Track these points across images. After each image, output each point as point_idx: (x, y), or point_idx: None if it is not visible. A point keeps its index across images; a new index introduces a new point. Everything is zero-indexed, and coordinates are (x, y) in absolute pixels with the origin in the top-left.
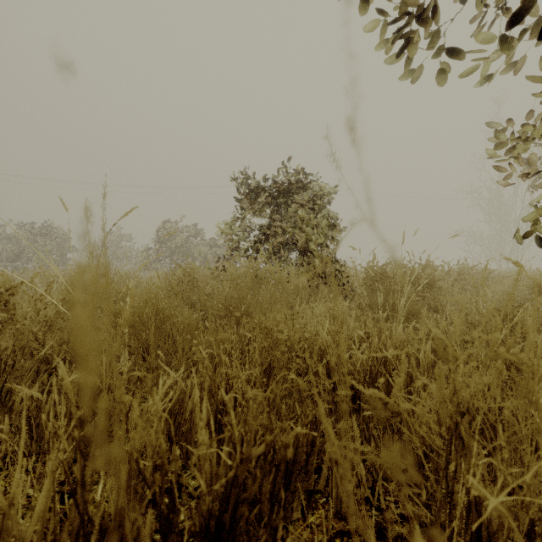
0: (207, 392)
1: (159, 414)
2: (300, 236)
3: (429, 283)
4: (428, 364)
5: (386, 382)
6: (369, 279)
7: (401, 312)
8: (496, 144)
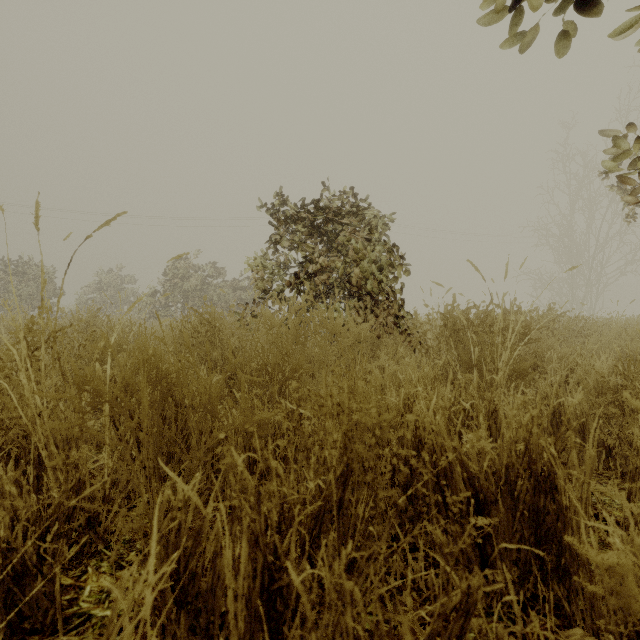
0: (247, 536)
1: (148, 607)
2: (353, 273)
3: (524, 333)
4: (593, 459)
5: (531, 490)
6: (449, 327)
7: (503, 373)
8: (614, 151)
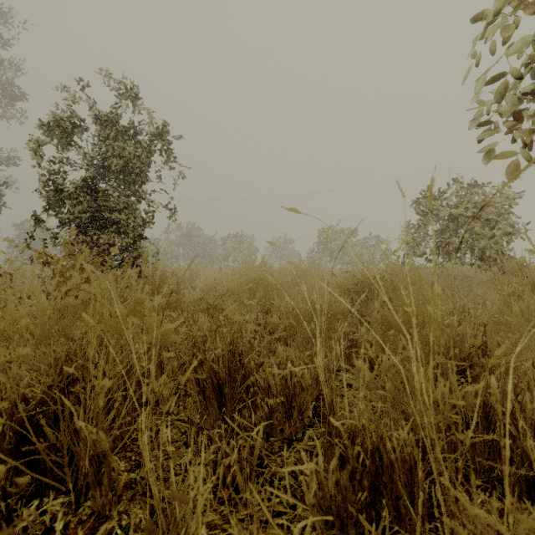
0: None
1: None
2: (478, 243)
3: None
4: None
5: None
6: None
7: None
8: None
